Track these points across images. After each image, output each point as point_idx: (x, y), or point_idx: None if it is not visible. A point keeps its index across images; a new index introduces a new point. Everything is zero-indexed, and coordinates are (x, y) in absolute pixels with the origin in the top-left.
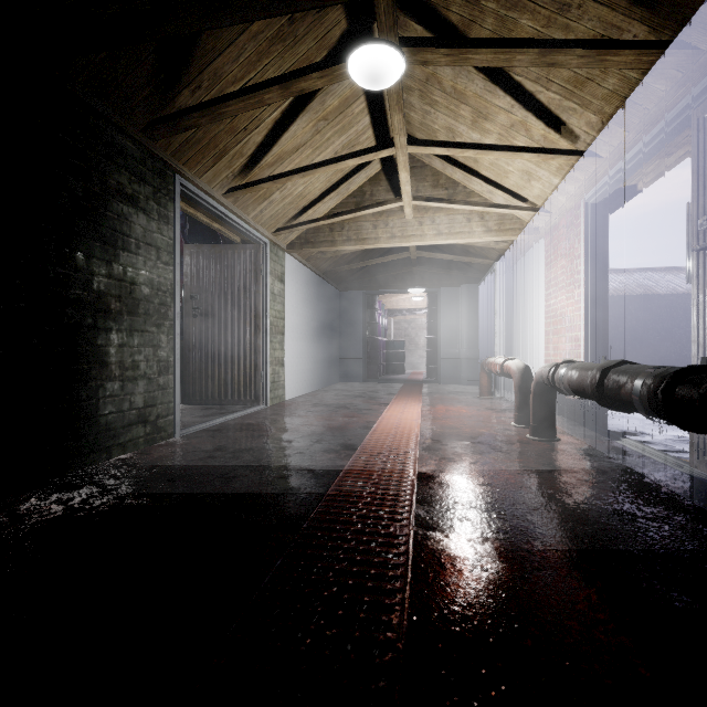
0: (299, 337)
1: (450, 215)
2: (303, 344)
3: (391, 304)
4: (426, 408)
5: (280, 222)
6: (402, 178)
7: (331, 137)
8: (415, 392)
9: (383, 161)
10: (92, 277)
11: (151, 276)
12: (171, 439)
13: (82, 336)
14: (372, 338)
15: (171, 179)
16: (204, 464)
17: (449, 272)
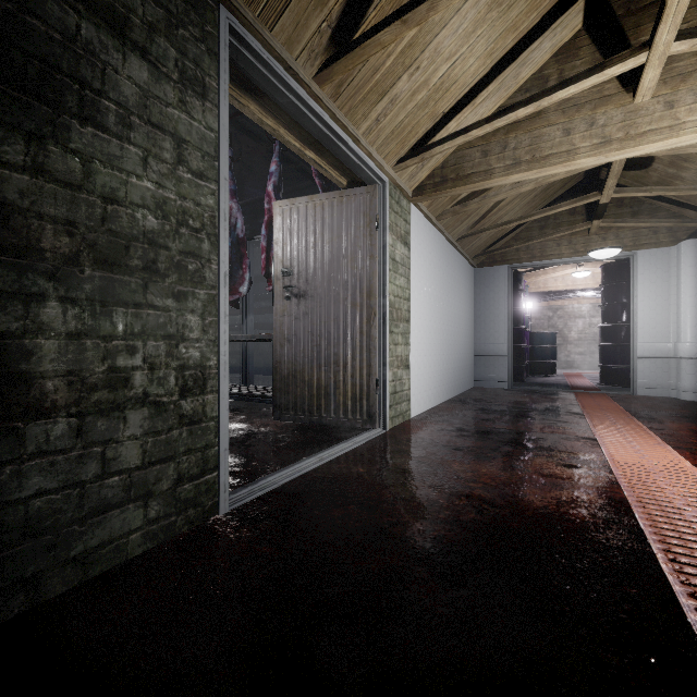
0: (428, 326)
1: None
2: (432, 336)
3: (536, 285)
4: None
5: (405, 145)
6: None
7: None
8: (616, 412)
9: (588, 9)
10: None
11: (162, 193)
12: (210, 518)
13: None
14: (516, 329)
15: (211, 14)
16: None
17: (658, 222)
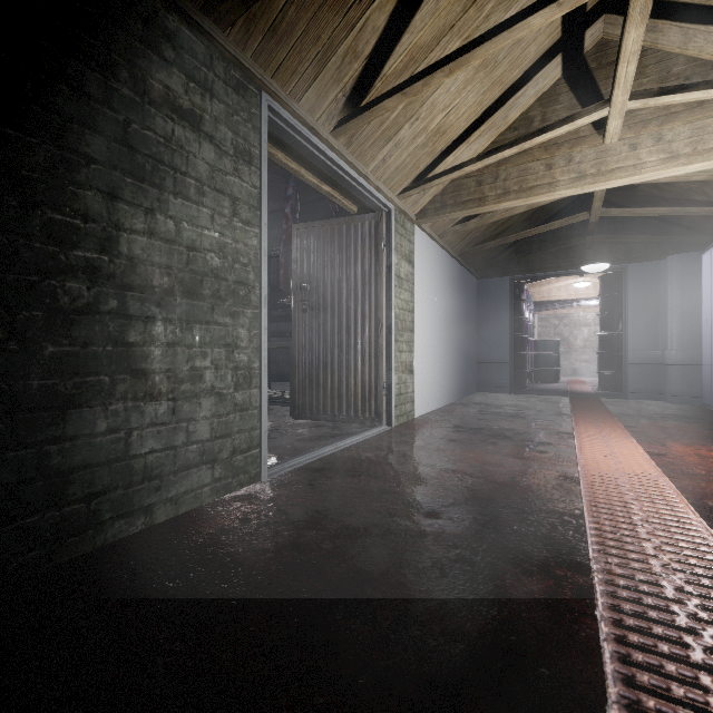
0: (431, 335)
1: (694, 122)
2: (435, 344)
3: (540, 295)
4: (652, 447)
5: (408, 178)
6: (628, 44)
7: (492, 13)
8: (601, 413)
9: (565, 62)
10: (117, 233)
11: (223, 240)
12: (255, 483)
13: (98, 328)
14: (519, 337)
15: (255, 99)
16: (279, 571)
17: (646, 238)
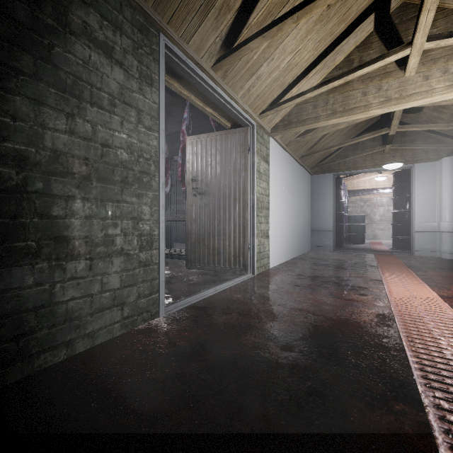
0: (281, 212)
1: None
2: (283, 218)
3: (352, 185)
4: (441, 291)
5: (265, 103)
6: None
7: None
8: (398, 265)
9: (376, 20)
10: (43, 130)
11: (130, 140)
12: (155, 319)
13: (26, 204)
14: (338, 213)
15: (155, 38)
16: (164, 402)
17: (427, 146)
